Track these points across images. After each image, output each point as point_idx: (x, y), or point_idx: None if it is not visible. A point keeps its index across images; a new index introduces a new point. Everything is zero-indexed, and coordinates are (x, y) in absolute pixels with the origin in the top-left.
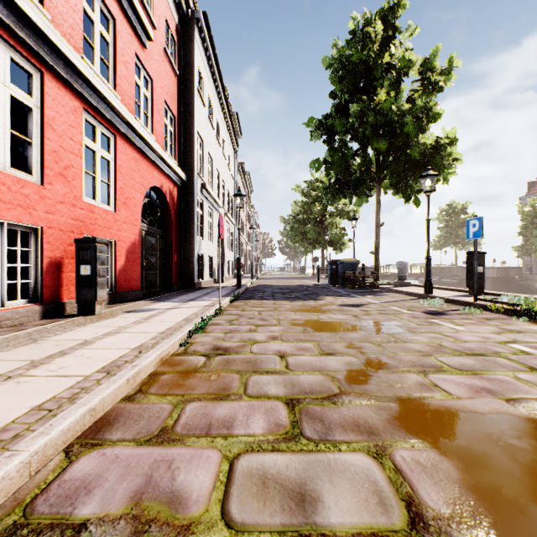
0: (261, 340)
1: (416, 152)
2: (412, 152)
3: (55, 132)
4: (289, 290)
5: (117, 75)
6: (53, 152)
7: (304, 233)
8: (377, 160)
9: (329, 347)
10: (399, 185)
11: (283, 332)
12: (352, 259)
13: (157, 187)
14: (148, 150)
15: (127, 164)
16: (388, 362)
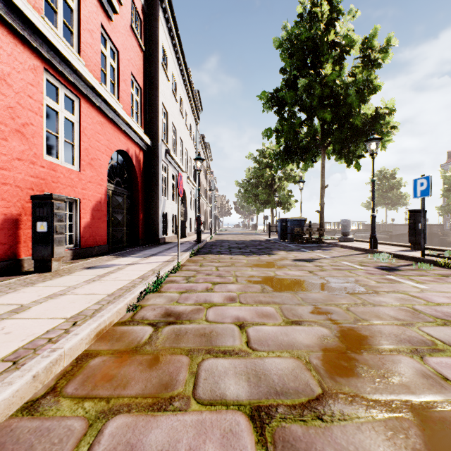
0: (218, 302)
1: (358, 120)
2: (354, 120)
3: (11, 88)
4: (244, 245)
5: (82, 42)
6: (8, 108)
7: (257, 195)
8: (322, 129)
9: (293, 313)
10: (342, 151)
11: (241, 292)
12: (300, 217)
13: (123, 151)
14: (113, 115)
15: (93, 127)
16: (366, 335)
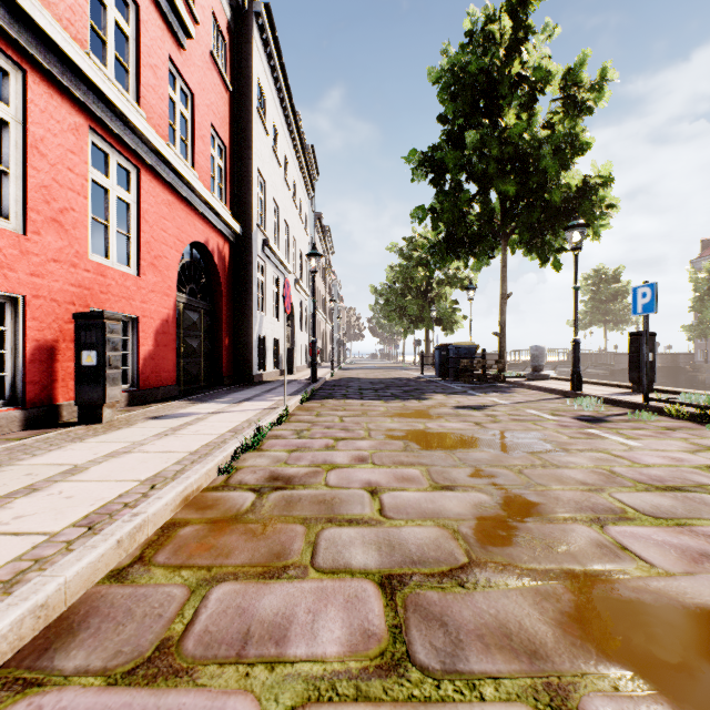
0: (342, 463)
1: (557, 196)
2: (551, 196)
3: (45, 158)
4: (383, 385)
5: (142, 84)
6: (41, 187)
7: (403, 308)
8: (502, 208)
9: (444, 476)
10: (533, 241)
11: (374, 450)
12: (469, 343)
13: (200, 243)
14: (186, 191)
15: (157, 210)
16: (538, 502)
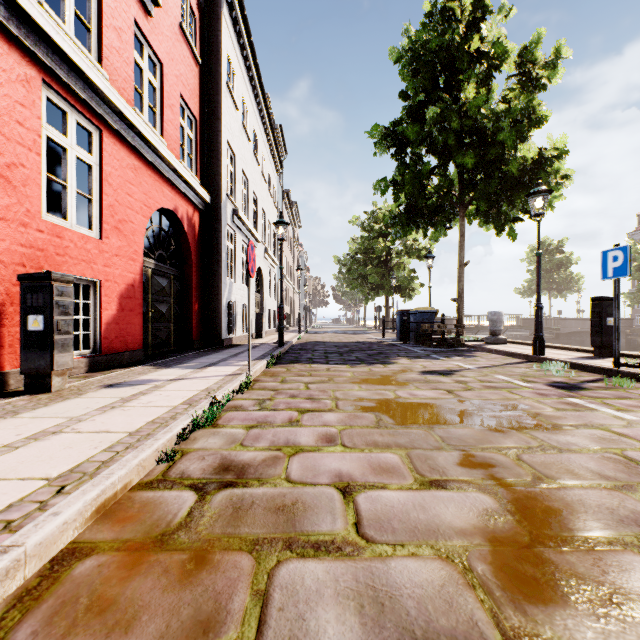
0: (307, 444)
1: (514, 167)
2: (509, 167)
3: None
4: (348, 349)
5: (104, 44)
6: None
7: (365, 276)
8: (460, 180)
9: (430, 464)
10: (490, 211)
11: (344, 426)
12: (429, 308)
13: (169, 210)
14: (153, 157)
15: (121, 174)
16: (560, 508)
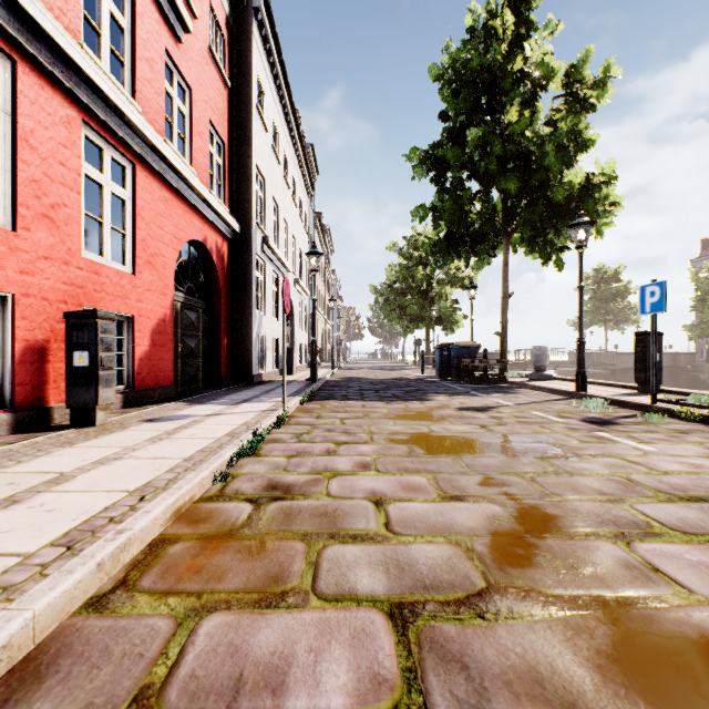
0: (344, 470)
1: (560, 194)
2: (554, 194)
3: (36, 151)
4: (384, 386)
5: (137, 78)
6: (31, 181)
7: (403, 307)
8: (504, 206)
9: (453, 484)
10: (535, 240)
11: (378, 455)
12: (470, 343)
13: (198, 241)
14: (184, 188)
15: (153, 207)
16: (555, 514)
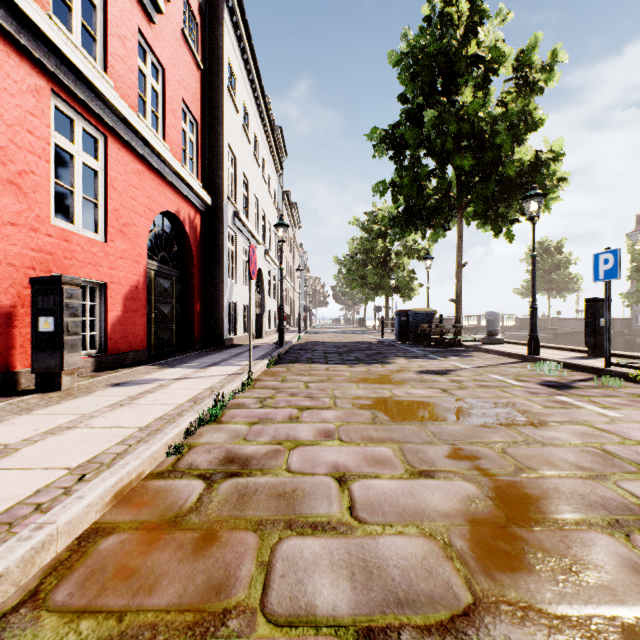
0: (306, 439)
1: (511, 170)
2: (506, 170)
3: (1, 118)
4: (347, 349)
5: (109, 53)
6: None
7: (365, 277)
8: (458, 182)
9: (420, 457)
10: (487, 213)
11: (341, 422)
12: (427, 309)
13: (171, 213)
14: (156, 161)
15: (126, 178)
16: (536, 495)
